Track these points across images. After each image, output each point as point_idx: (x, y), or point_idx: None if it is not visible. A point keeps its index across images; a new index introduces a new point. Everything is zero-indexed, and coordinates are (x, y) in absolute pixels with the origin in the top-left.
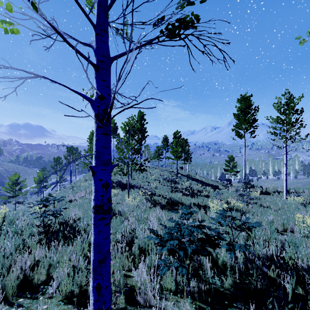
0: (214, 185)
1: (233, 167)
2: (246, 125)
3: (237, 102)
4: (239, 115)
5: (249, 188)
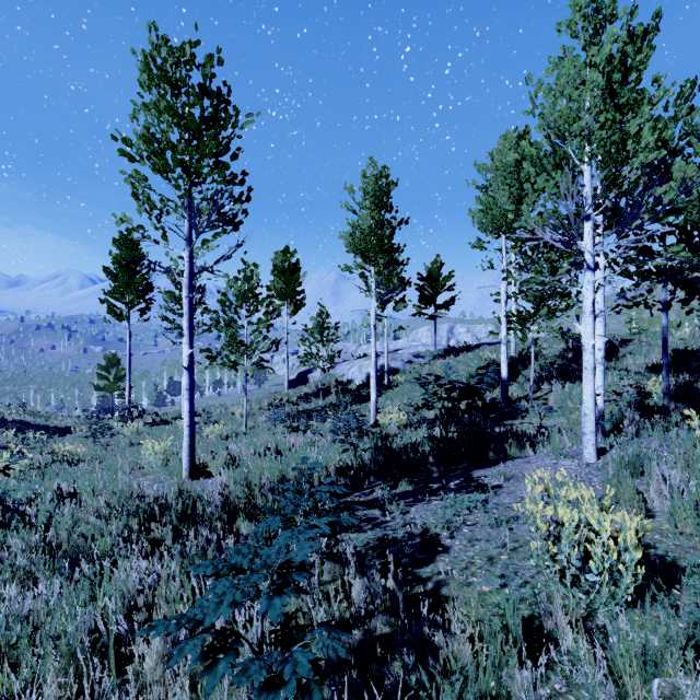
0: (65, 427)
1: (118, 380)
2: (134, 295)
3: (113, 245)
4: (116, 272)
5: (134, 419)
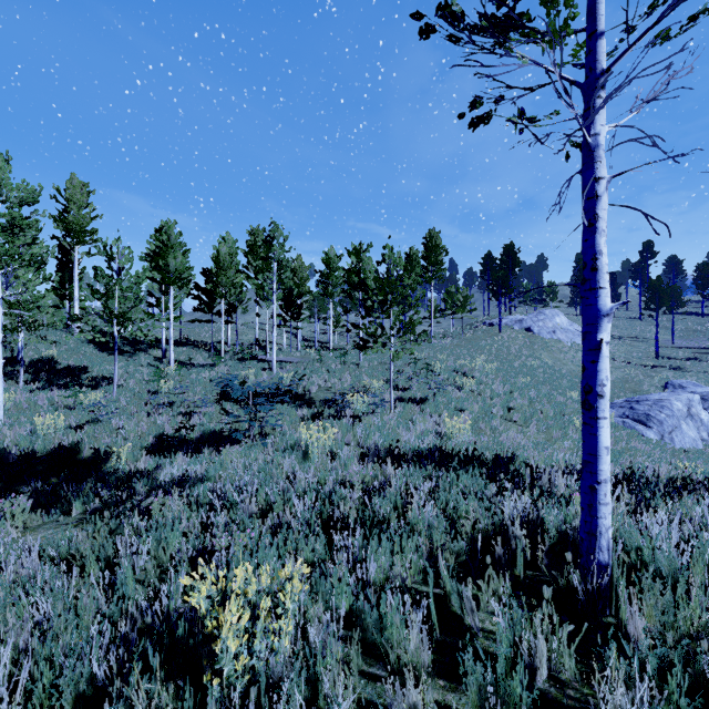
0: None
1: None
2: None
3: None
4: None
5: None
